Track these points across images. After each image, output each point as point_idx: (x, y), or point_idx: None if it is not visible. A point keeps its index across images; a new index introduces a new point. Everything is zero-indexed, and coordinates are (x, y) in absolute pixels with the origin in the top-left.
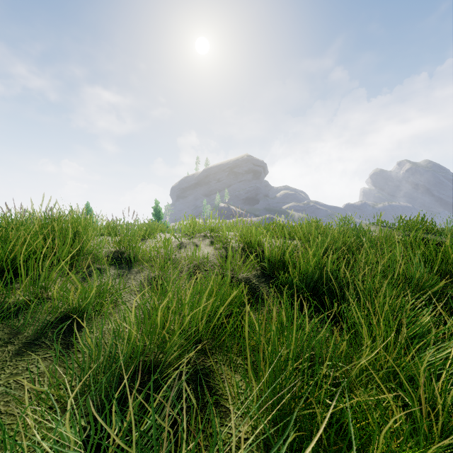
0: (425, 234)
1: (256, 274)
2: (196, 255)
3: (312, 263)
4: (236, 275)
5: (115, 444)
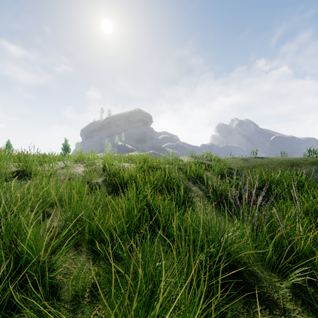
0: (207, 161)
1: (102, 180)
2: (70, 172)
3: (126, 173)
4: (91, 181)
5: (0, 228)
